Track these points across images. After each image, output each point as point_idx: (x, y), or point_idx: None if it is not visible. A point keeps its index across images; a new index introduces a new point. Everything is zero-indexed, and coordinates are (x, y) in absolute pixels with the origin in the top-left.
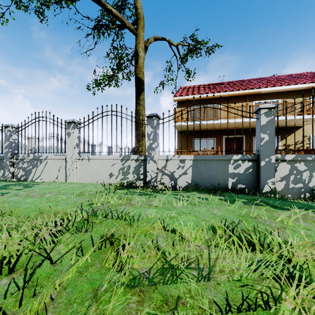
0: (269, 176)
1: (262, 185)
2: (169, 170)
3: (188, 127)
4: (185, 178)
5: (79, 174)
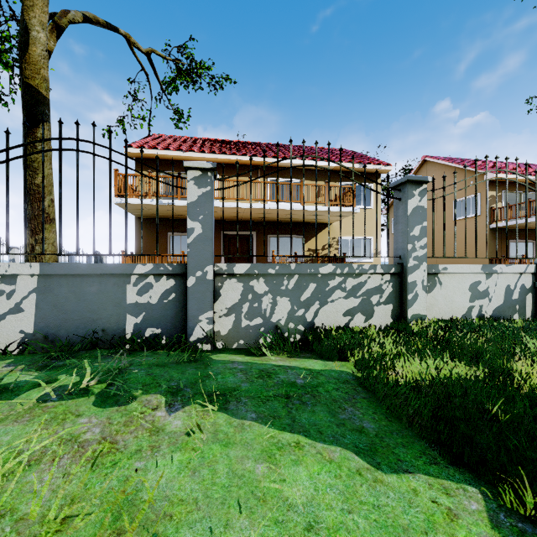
0: (203, 307)
1: (190, 326)
2: None
3: (152, 210)
4: (16, 323)
5: None
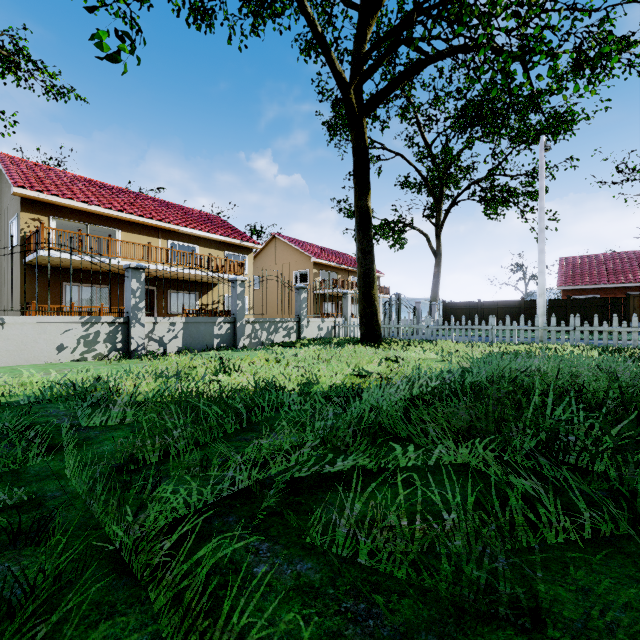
0: (242, 335)
1: (238, 342)
2: (158, 335)
3: (67, 262)
4: (176, 343)
5: None
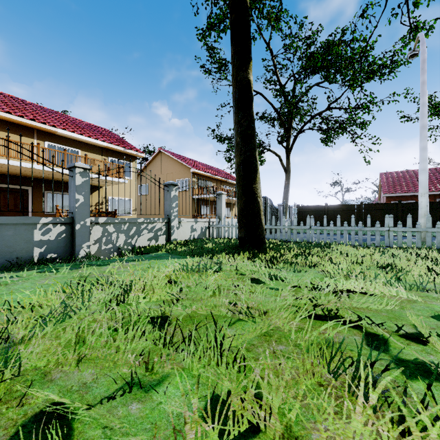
0: (85, 240)
1: (77, 250)
2: None
3: None
4: None
5: None
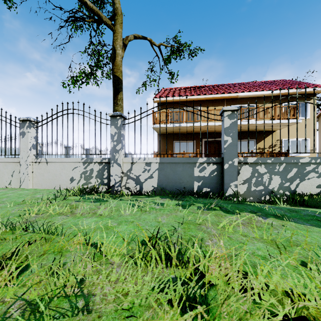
0: (232, 179)
1: (225, 188)
2: (135, 174)
3: (168, 129)
4: (151, 182)
5: (36, 179)
